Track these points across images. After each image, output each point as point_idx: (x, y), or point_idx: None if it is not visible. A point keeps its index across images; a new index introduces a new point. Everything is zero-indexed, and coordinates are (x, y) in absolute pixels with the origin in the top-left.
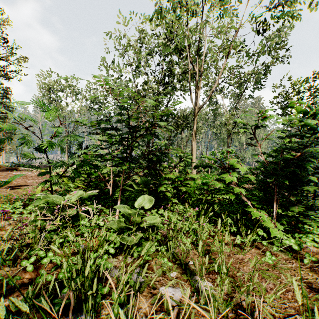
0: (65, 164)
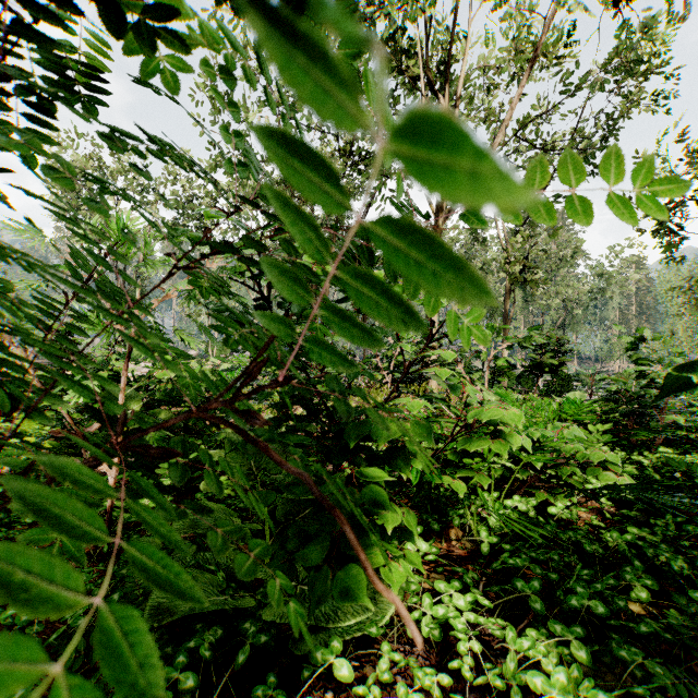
0: None
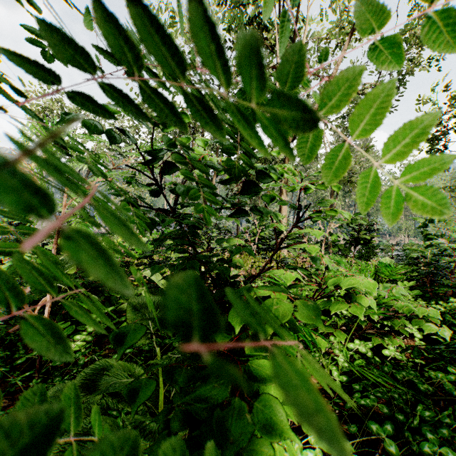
0: None
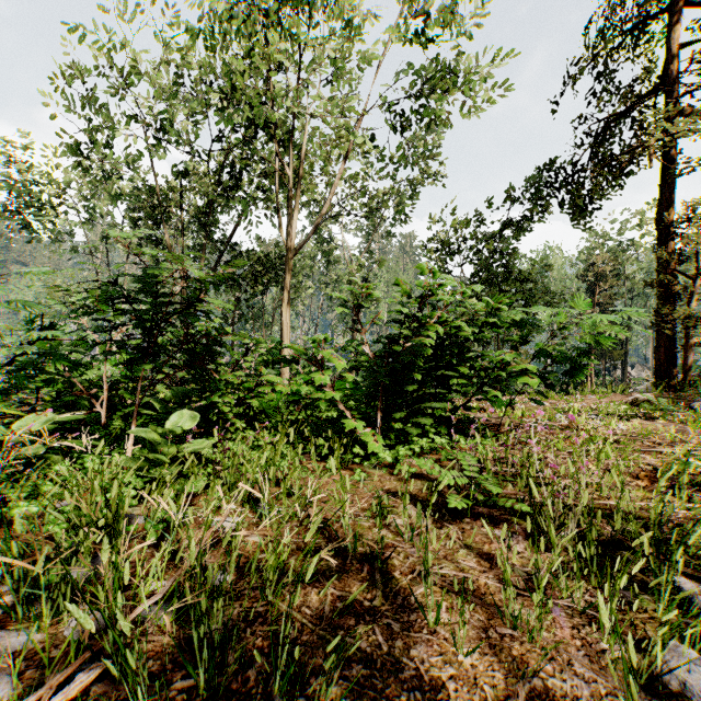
0: None
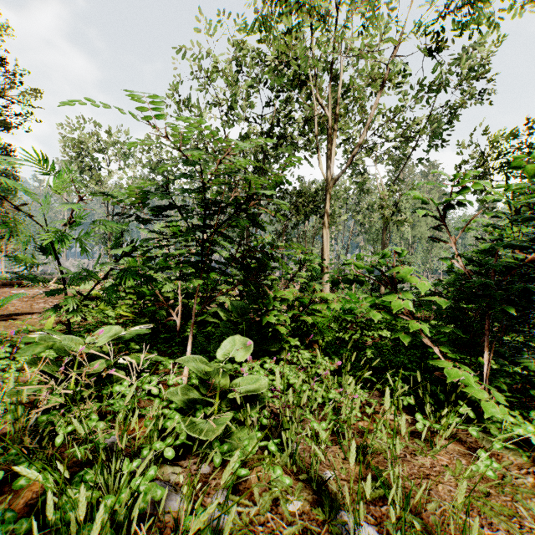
0: (90, 275)
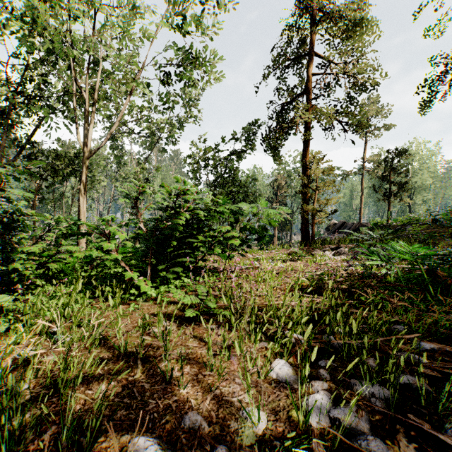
0: None
